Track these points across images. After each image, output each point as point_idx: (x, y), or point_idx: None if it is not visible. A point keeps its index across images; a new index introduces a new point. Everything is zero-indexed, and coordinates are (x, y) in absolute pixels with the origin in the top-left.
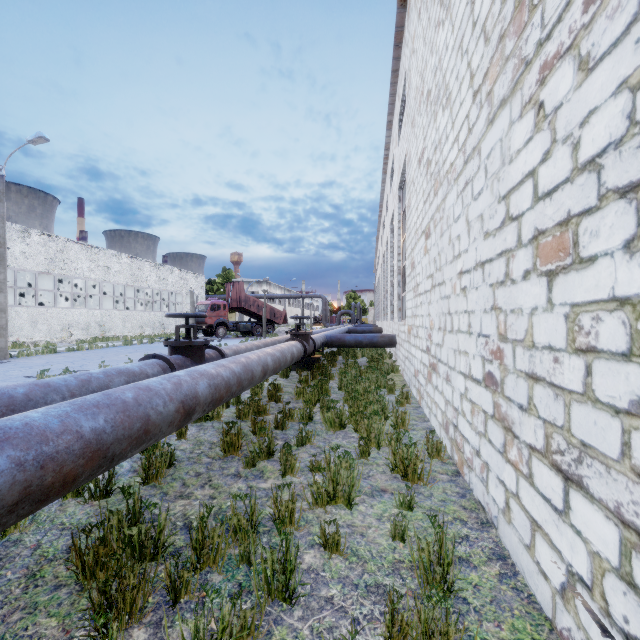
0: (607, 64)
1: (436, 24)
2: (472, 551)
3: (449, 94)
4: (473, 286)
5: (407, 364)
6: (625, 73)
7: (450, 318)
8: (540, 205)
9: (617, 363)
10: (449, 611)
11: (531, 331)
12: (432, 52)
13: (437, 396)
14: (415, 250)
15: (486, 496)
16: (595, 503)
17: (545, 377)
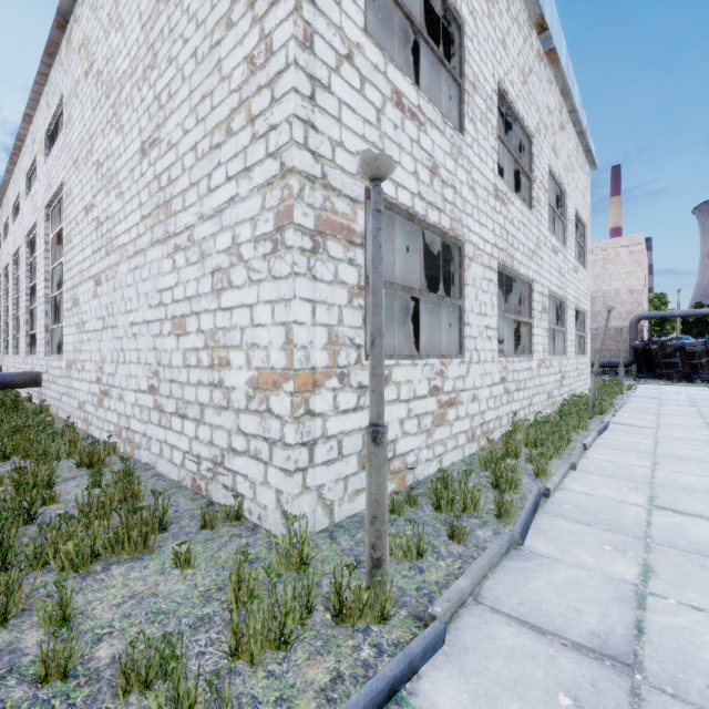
0: (193, 268)
1: (109, 120)
2: (143, 478)
3: (122, 192)
4: (142, 334)
5: (66, 400)
6: (197, 276)
7: (123, 353)
8: (175, 305)
9: (195, 369)
10: (135, 480)
11: (171, 360)
12: (104, 135)
13: (110, 415)
14: (80, 288)
15: (150, 455)
16: (190, 420)
17: (176, 379)
